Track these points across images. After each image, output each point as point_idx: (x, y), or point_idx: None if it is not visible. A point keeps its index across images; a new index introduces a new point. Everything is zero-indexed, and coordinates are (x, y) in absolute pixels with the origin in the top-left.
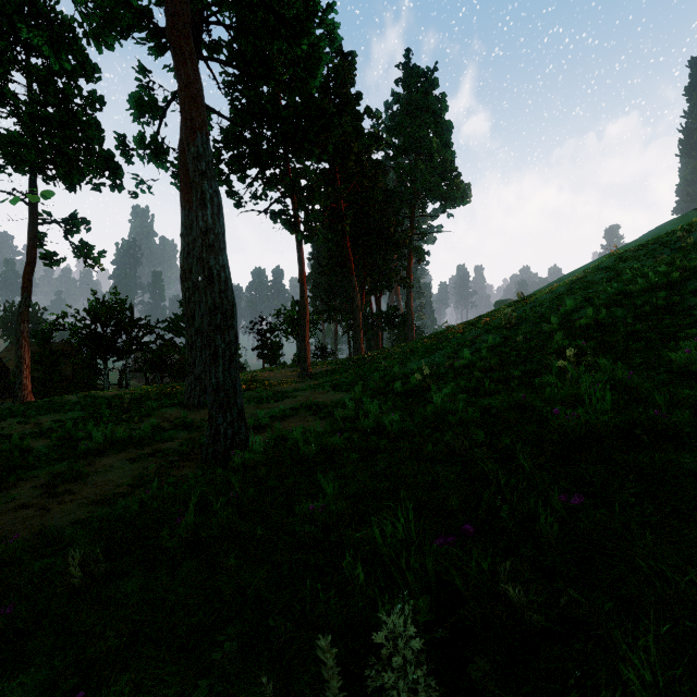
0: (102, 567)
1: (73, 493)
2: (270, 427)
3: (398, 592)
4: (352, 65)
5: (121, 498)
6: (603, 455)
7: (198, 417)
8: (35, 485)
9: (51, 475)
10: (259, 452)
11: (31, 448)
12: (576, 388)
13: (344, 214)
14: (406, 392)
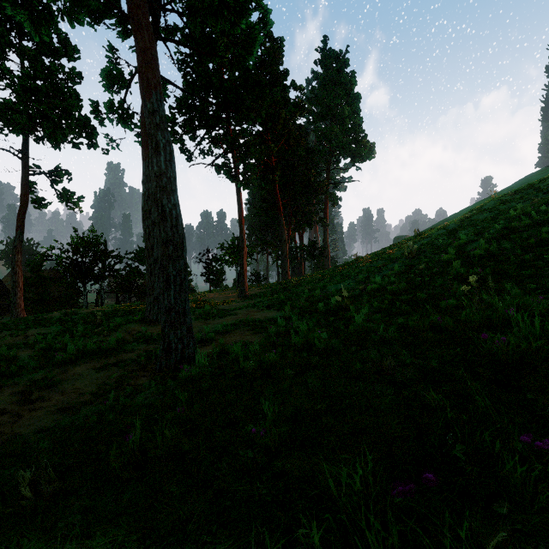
0: (52, 487)
1: (44, 401)
2: (215, 340)
3: (352, 548)
4: (280, 48)
5: (83, 406)
6: (542, 382)
7: (156, 331)
8: (14, 391)
9: (29, 382)
10: (205, 366)
11: (17, 357)
12: (491, 311)
13: (274, 166)
14: (328, 311)
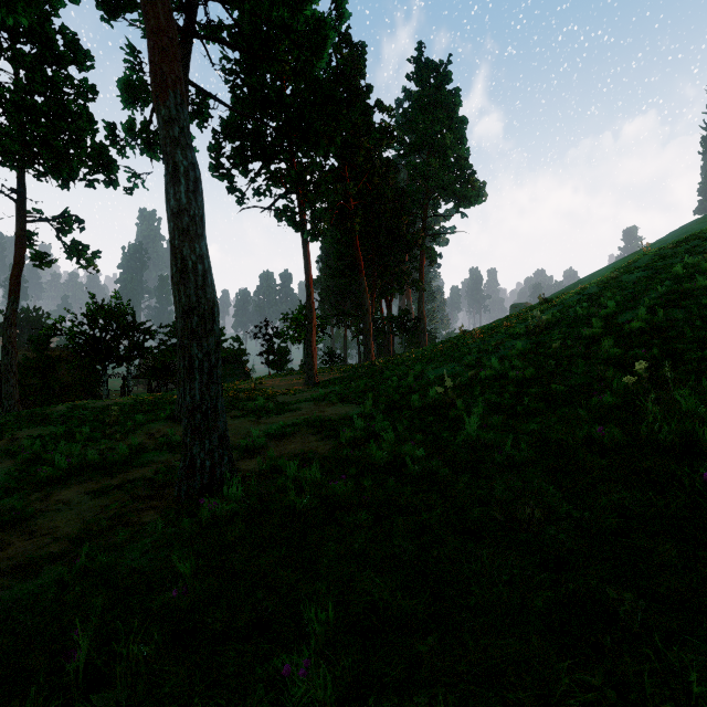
0: None
1: None
2: (266, 449)
3: None
4: (362, 56)
5: (49, 563)
6: None
7: None
8: None
9: None
10: (238, 498)
11: None
12: (691, 421)
13: (354, 212)
14: (425, 407)
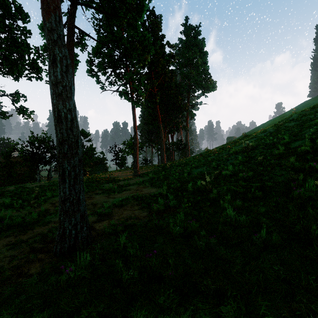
0: None
1: None
2: (111, 214)
3: None
4: (160, 21)
5: None
6: None
7: None
8: None
9: None
10: (86, 264)
11: None
12: None
13: (156, 93)
14: (194, 191)
